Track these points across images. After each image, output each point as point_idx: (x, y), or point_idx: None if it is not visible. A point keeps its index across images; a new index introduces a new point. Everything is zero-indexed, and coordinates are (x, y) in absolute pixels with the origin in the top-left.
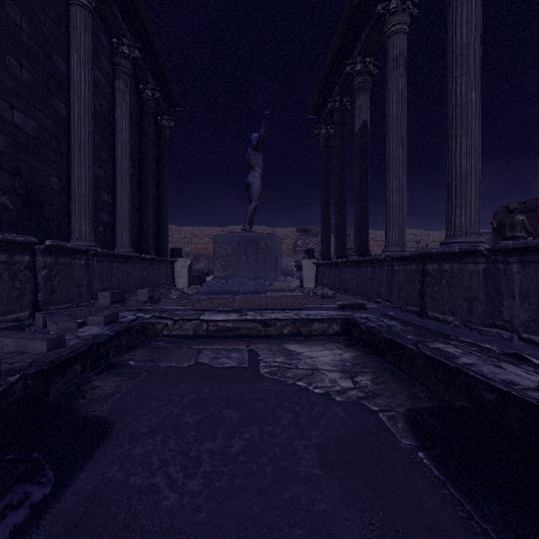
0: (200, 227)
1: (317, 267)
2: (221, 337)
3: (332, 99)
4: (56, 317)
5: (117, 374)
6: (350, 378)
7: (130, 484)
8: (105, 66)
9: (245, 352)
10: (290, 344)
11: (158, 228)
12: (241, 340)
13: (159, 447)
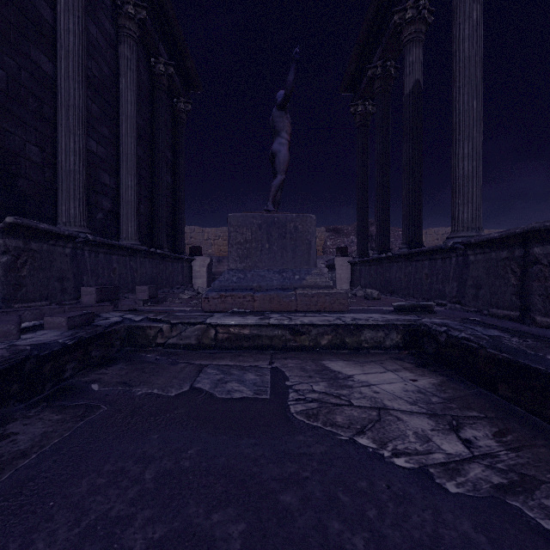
0: (223, 228)
1: (353, 266)
2: (235, 348)
3: (372, 65)
4: (1, 316)
5: (60, 408)
6: (453, 431)
7: None
8: (106, 27)
9: (266, 372)
10: (331, 360)
11: (174, 223)
12: (261, 353)
13: None
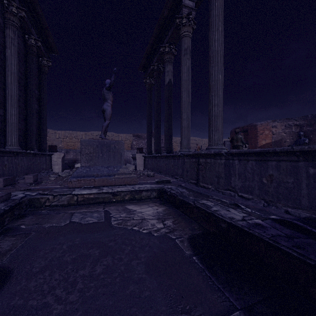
0: (69, 131)
1: (145, 158)
2: (87, 204)
3: (153, 64)
4: None
5: (12, 235)
6: (162, 222)
7: (29, 306)
8: None
9: (102, 212)
10: (129, 205)
11: (39, 132)
12: (99, 205)
13: (48, 279)
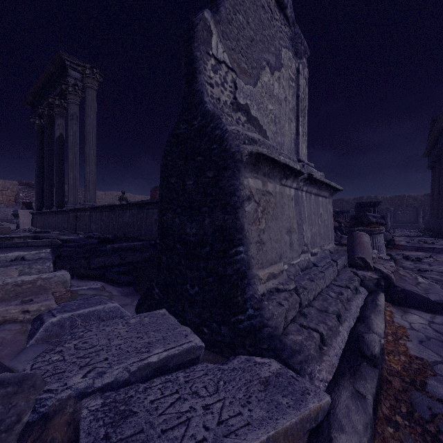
0: None
1: (33, 215)
2: None
3: (42, 108)
4: None
5: None
6: None
7: None
8: None
9: None
10: None
11: None
12: None
13: None
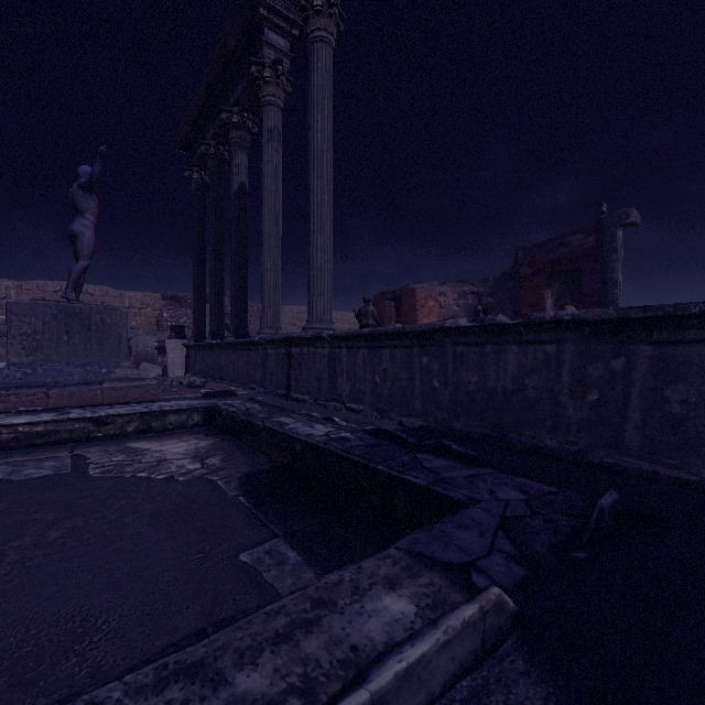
0: None
1: (189, 349)
2: (25, 447)
3: (206, 142)
4: None
5: None
6: (200, 461)
7: None
8: None
9: (67, 458)
10: (135, 442)
11: None
12: (60, 447)
13: None
